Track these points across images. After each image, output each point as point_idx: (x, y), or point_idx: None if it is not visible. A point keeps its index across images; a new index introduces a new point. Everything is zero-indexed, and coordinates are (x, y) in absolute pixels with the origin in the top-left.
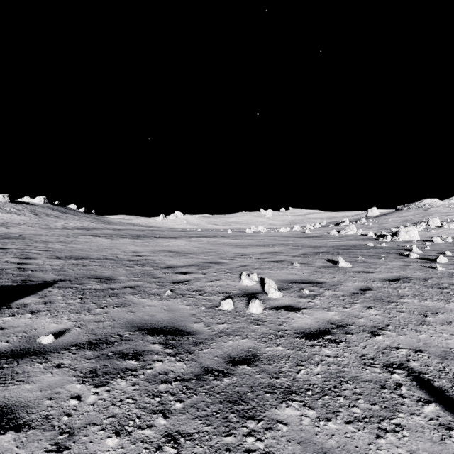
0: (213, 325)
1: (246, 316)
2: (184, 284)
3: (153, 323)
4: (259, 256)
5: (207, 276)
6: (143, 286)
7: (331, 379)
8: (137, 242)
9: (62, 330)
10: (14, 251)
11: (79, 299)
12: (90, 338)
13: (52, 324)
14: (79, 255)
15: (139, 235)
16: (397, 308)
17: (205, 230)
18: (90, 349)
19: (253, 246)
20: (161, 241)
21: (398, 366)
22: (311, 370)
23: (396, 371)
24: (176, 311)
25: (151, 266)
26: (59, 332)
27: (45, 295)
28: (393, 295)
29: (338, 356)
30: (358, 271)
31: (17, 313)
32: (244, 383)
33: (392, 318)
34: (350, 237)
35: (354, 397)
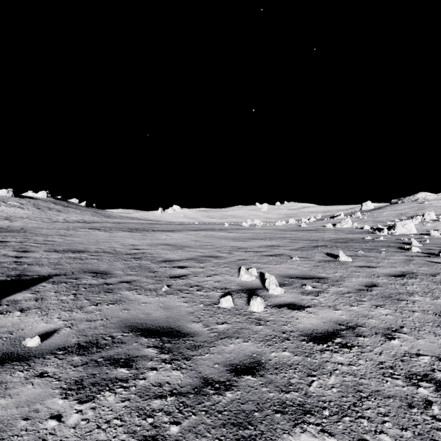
0: (212, 325)
1: (247, 315)
2: (182, 279)
3: (148, 323)
4: (257, 249)
5: (205, 270)
6: (139, 281)
7: (349, 395)
8: (136, 236)
9: (51, 331)
10: (13, 244)
11: (72, 295)
12: (80, 340)
13: (40, 324)
14: (77, 249)
15: (137, 228)
16: (409, 307)
17: (202, 224)
18: (78, 353)
19: (250, 239)
20: (159, 234)
21: (423, 377)
22: (324, 382)
23: (422, 384)
24: (173, 308)
25: (148, 260)
26: (48, 333)
27: (37, 291)
28: (401, 292)
29: (352, 364)
30: (360, 265)
31: (5, 311)
32: (249, 399)
33: (405, 319)
34: (346, 231)
35: (379, 419)
